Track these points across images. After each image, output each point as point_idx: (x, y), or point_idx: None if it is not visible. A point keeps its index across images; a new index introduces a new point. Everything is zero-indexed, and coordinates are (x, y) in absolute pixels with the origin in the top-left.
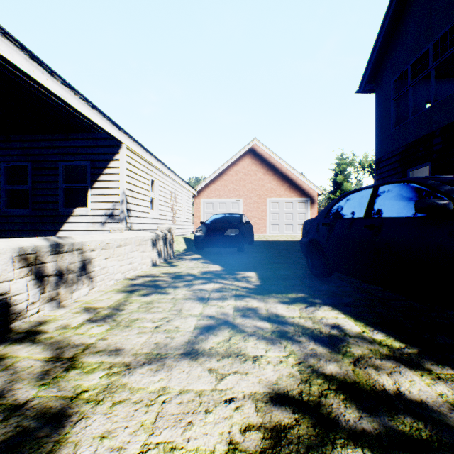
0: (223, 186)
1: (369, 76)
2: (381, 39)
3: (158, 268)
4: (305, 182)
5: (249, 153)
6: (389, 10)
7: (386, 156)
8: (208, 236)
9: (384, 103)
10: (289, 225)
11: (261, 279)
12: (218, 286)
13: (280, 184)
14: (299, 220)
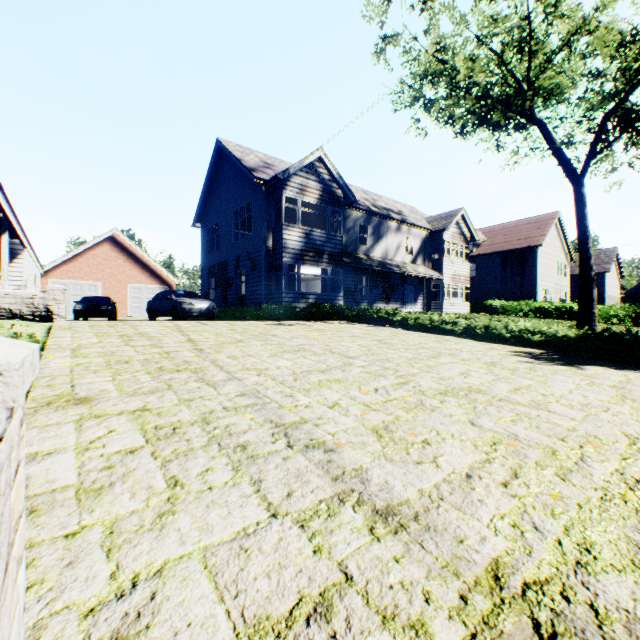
0: (78, 269)
1: (198, 220)
2: (200, 207)
3: None
4: (165, 273)
5: (109, 240)
6: (202, 196)
7: (205, 269)
8: (89, 310)
9: (204, 239)
10: None
11: None
12: None
13: (142, 272)
14: None
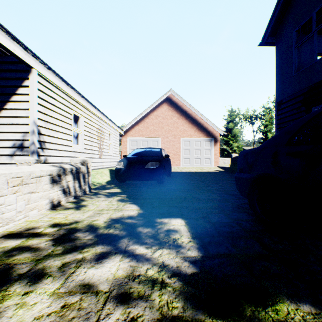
0: (145, 128)
1: (272, 29)
2: None
3: (56, 213)
4: (210, 125)
5: (166, 101)
6: None
7: (288, 98)
8: (129, 169)
9: (286, 51)
10: (197, 159)
11: (196, 237)
12: (125, 271)
13: (191, 126)
14: (205, 155)
